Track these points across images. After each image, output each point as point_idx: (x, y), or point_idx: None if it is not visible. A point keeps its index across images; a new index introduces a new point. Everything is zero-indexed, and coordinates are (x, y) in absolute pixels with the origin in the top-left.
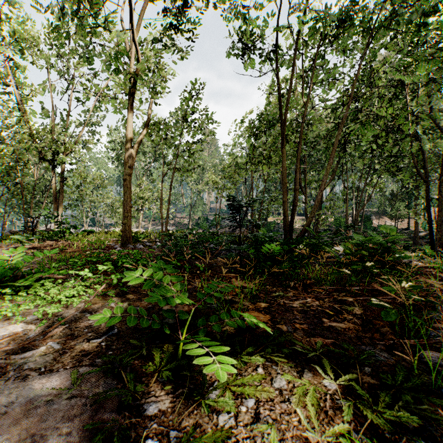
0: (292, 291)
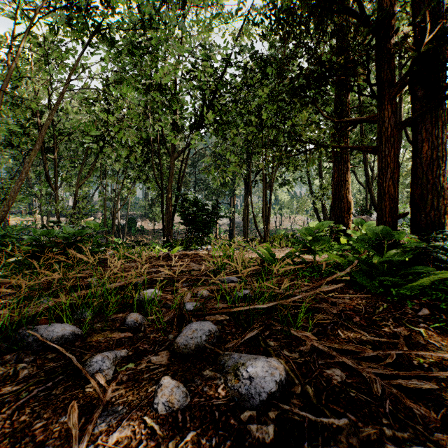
0: None
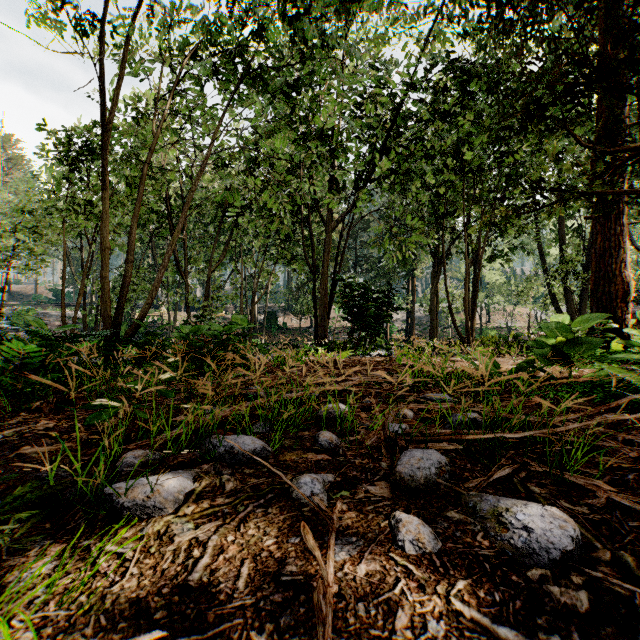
0: (28, 415)
